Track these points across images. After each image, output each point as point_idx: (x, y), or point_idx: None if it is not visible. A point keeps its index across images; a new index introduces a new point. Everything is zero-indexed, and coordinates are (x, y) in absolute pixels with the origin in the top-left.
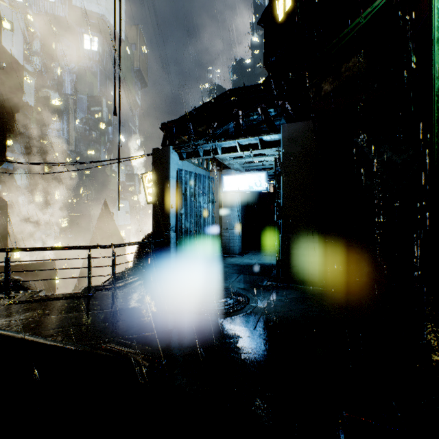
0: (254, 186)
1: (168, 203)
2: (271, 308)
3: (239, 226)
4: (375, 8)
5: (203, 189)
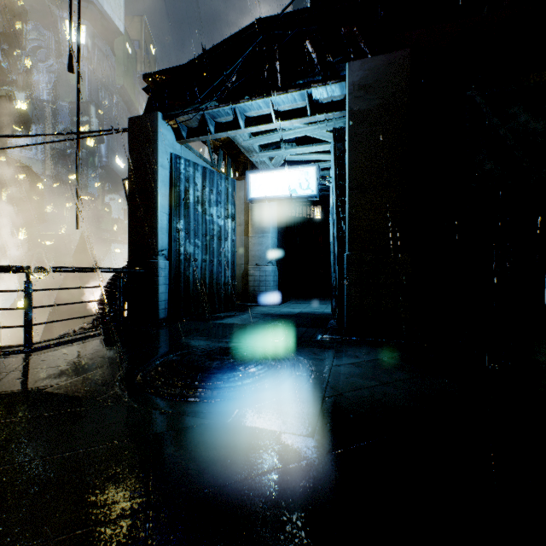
0: (297, 188)
1: (154, 209)
2: (342, 380)
3: (274, 261)
4: None
5: (217, 196)
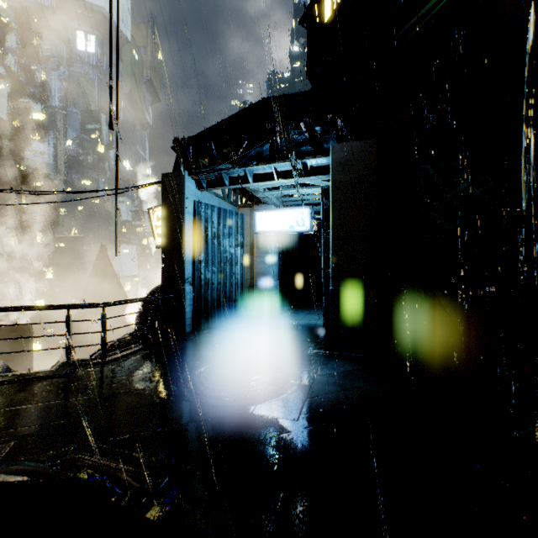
0: (295, 225)
1: (182, 246)
2: (320, 387)
3: (275, 276)
4: (445, 5)
5: (229, 229)
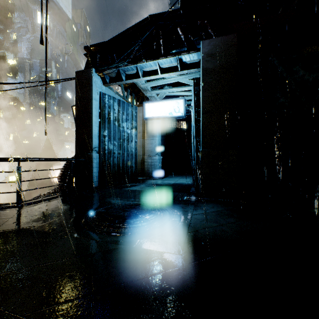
0: (173, 112)
1: (90, 124)
2: (198, 223)
3: (159, 153)
4: None
5: (126, 116)
